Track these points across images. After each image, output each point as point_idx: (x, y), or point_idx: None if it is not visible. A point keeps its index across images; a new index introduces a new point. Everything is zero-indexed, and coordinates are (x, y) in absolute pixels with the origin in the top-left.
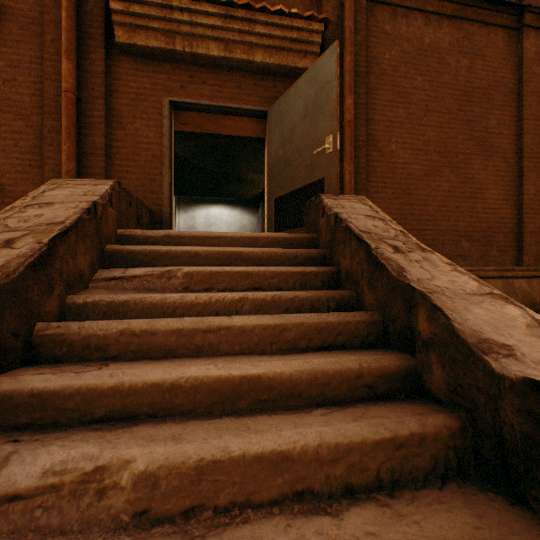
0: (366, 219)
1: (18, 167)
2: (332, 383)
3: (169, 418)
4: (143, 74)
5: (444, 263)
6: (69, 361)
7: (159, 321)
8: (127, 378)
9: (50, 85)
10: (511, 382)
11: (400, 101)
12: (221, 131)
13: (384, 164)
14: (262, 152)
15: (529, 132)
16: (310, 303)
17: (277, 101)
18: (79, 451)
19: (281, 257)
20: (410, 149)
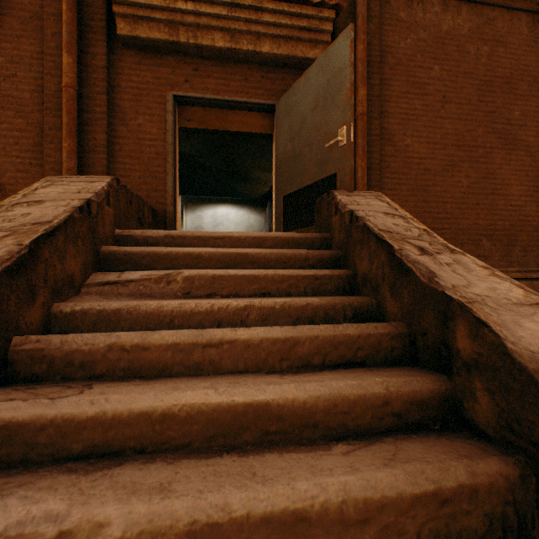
0: (385, 217)
1: (19, 166)
2: (354, 411)
3: (159, 454)
4: (145, 68)
5: (478, 266)
6: (50, 380)
7: (153, 333)
8: (111, 406)
9: (50, 81)
10: None
11: (416, 92)
12: (227, 127)
13: (398, 160)
14: (270, 149)
15: None
16: (325, 311)
17: (285, 94)
18: (42, 508)
19: (290, 259)
20: (426, 143)
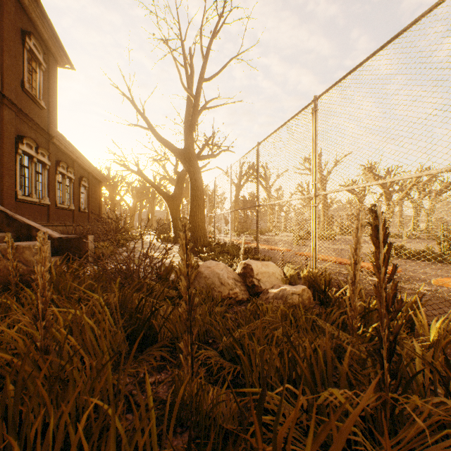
0: None
1: None
2: None
3: None
4: None
5: (26, 219)
6: None
7: None
8: None
9: None
10: (57, 238)
11: None
12: None
13: None
14: None
15: (7, 156)
16: None
17: None
18: None
19: None
20: None
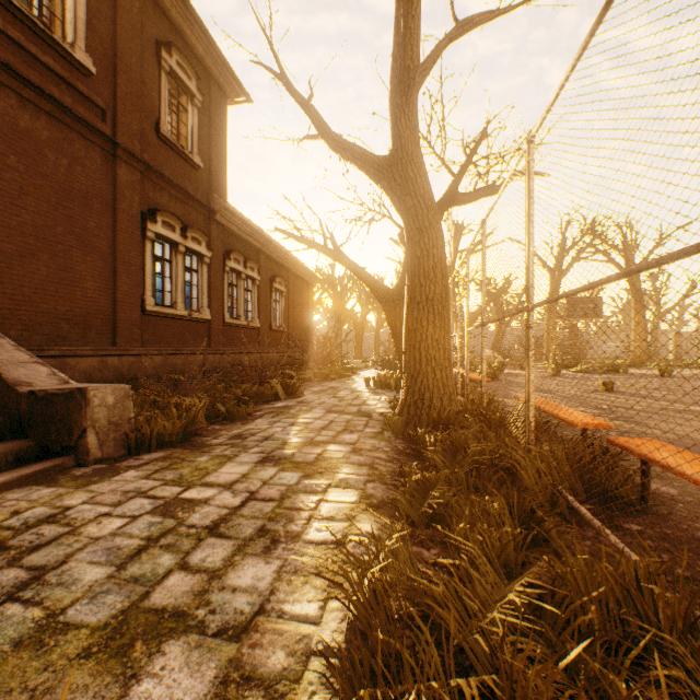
0: None
1: None
2: None
3: None
4: None
5: (12, 345)
6: None
7: None
8: None
9: None
10: (26, 394)
11: None
12: None
13: None
14: None
15: (123, 242)
16: None
17: None
18: None
19: None
20: (3, 226)
